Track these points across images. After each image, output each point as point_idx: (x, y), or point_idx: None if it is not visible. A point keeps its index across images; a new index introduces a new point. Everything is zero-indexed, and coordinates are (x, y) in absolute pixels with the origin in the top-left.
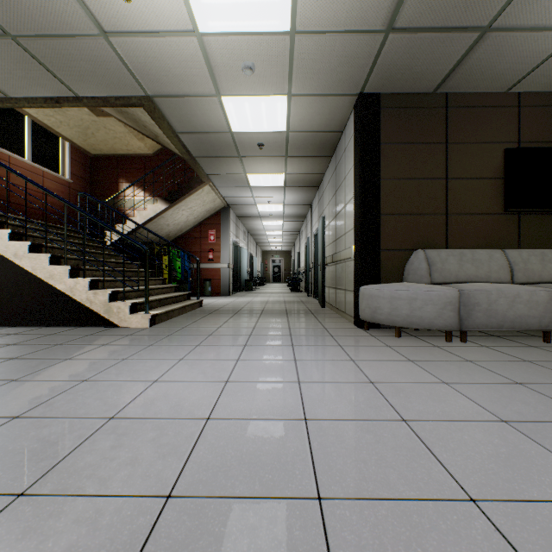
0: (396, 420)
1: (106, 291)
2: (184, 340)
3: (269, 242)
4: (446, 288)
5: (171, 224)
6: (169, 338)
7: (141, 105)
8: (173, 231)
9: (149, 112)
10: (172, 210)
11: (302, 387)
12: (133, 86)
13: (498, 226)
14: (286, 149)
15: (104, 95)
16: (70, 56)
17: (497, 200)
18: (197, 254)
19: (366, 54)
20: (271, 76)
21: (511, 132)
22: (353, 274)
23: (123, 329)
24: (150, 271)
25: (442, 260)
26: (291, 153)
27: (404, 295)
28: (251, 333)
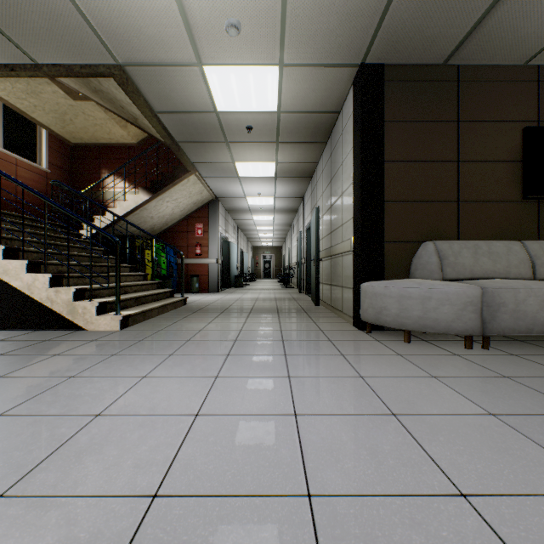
0: (450, 495)
1: (70, 289)
2: (155, 347)
3: (260, 238)
4: (465, 285)
5: (155, 217)
6: (138, 345)
7: (110, 75)
8: (158, 224)
9: (121, 84)
10: (156, 202)
11: (300, 425)
12: (99, 51)
13: (515, 215)
14: (277, 134)
15: (67, 62)
16: (18, 7)
17: (514, 186)
18: (183, 248)
19: (371, 11)
20: (260, 39)
21: (529, 110)
22: (352, 269)
23: (89, 332)
24: (130, 266)
25: (455, 254)
26: (282, 138)
27: (416, 293)
28: (237, 337)
